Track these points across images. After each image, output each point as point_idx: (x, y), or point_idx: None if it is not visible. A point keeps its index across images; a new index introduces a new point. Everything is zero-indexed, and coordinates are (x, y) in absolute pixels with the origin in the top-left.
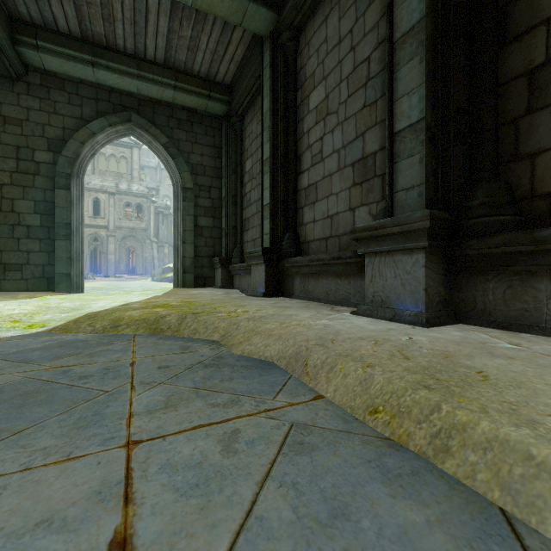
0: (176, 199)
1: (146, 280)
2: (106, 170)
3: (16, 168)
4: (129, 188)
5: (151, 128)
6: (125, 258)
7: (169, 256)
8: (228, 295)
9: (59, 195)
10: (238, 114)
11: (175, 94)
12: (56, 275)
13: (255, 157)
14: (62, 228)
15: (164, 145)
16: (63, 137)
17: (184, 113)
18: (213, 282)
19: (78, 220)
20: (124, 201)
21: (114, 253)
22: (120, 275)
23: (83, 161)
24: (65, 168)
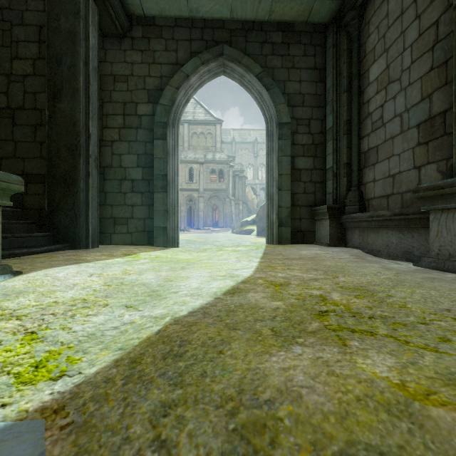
0: (270, 138)
1: (227, 232)
2: (197, 146)
3: (123, 124)
4: (213, 158)
5: (244, 59)
6: (210, 214)
7: (243, 212)
8: (382, 265)
9: (157, 146)
10: (357, 5)
11: (273, 3)
12: (154, 229)
13: (396, 48)
14: (159, 180)
15: (257, 76)
16: (160, 86)
17: (279, 34)
18: (313, 238)
19: (174, 171)
20: (210, 168)
21: (203, 210)
22: (207, 228)
23: (178, 108)
24: (161, 117)
